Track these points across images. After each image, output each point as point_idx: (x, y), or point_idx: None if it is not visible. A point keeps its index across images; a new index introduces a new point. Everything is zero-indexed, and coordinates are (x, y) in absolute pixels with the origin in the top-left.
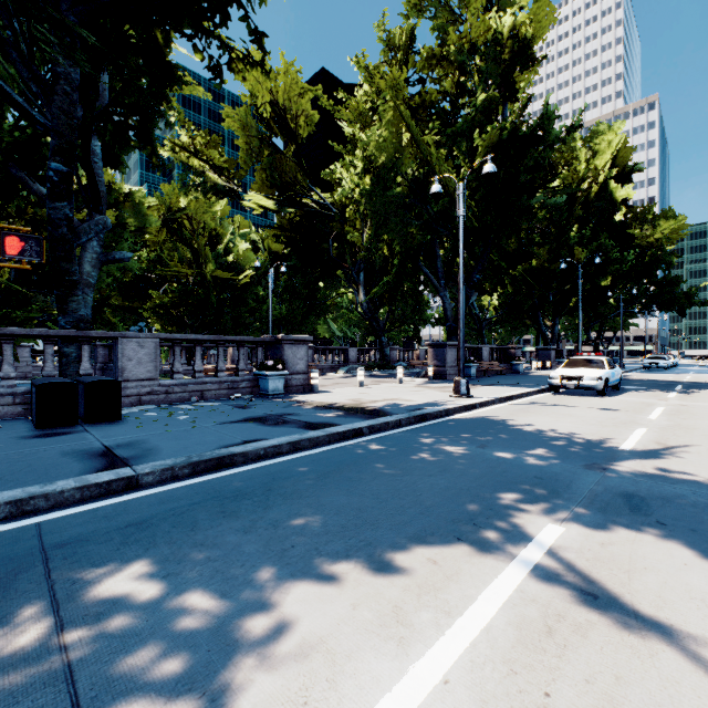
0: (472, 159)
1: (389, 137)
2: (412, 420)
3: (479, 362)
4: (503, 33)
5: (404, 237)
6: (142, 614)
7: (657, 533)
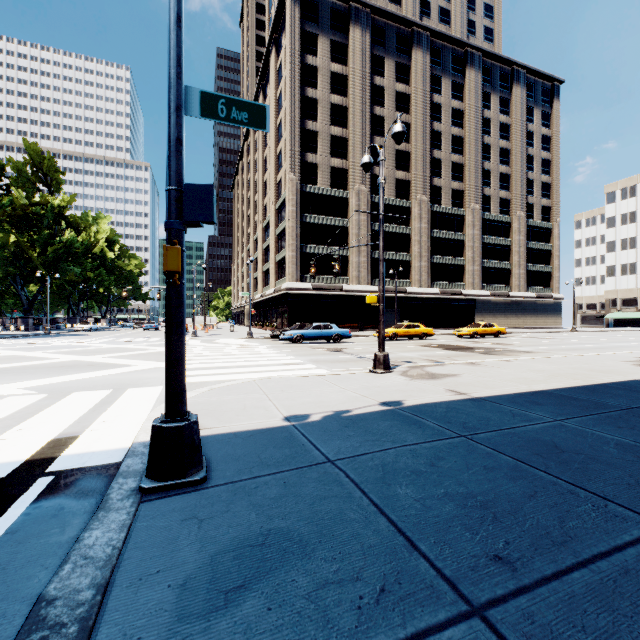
0: (44, 248)
1: (6, 236)
2: (43, 334)
3: (43, 324)
4: (57, 205)
5: (6, 271)
6: (45, 337)
7: (83, 335)
